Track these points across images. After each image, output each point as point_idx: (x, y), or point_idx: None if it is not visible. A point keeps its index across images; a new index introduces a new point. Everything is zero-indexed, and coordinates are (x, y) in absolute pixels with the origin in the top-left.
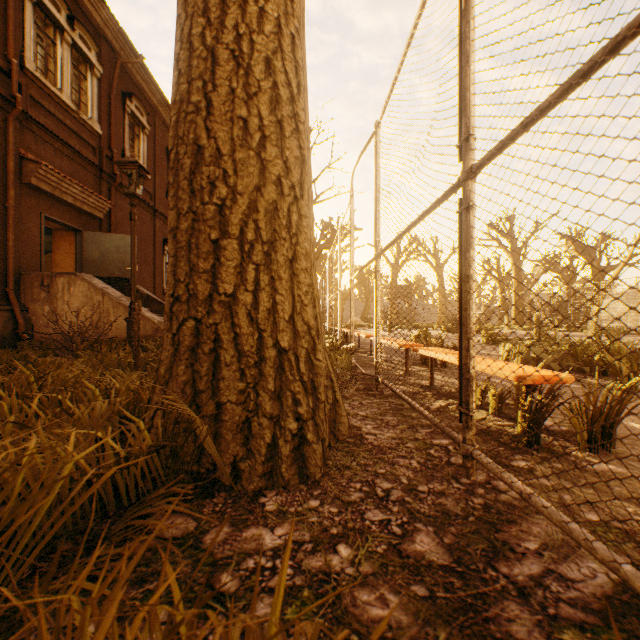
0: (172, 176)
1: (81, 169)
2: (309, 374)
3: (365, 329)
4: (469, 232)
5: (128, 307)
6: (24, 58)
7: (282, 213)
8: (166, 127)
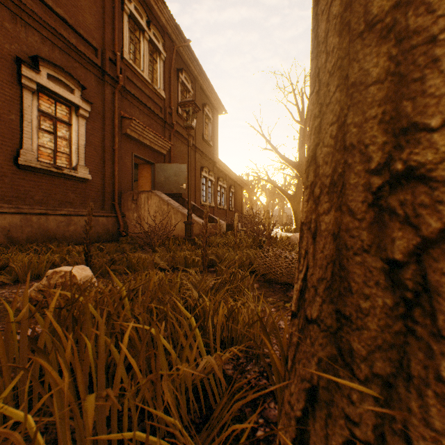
0: None
1: (154, 122)
2: None
3: None
4: None
5: (183, 213)
6: (123, 52)
7: None
8: (202, 90)
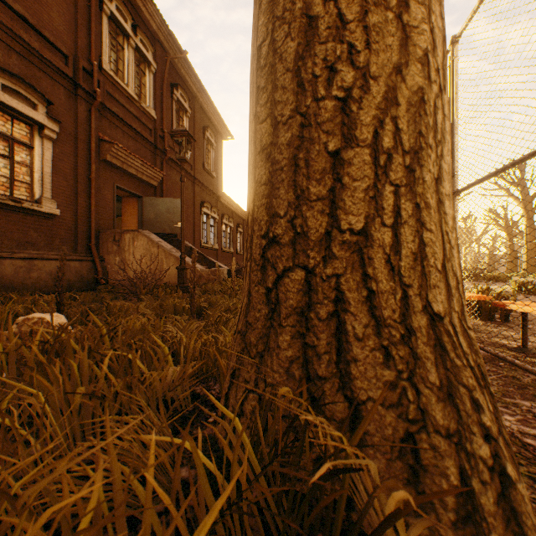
0: (263, 77)
1: (141, 147)
2: (471, 353)
3: None
4: None
5: (177, 257)
6: (102, 61)
7: (428, 107)
8: (202, 110)
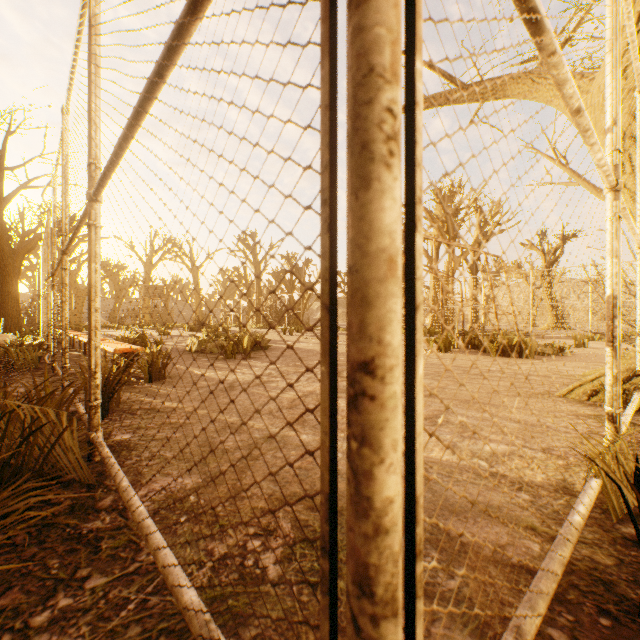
0: None
1: None
2: None
3: (108, 330)
4: (64, 280)
5: None
6: None
7: None
8: None
